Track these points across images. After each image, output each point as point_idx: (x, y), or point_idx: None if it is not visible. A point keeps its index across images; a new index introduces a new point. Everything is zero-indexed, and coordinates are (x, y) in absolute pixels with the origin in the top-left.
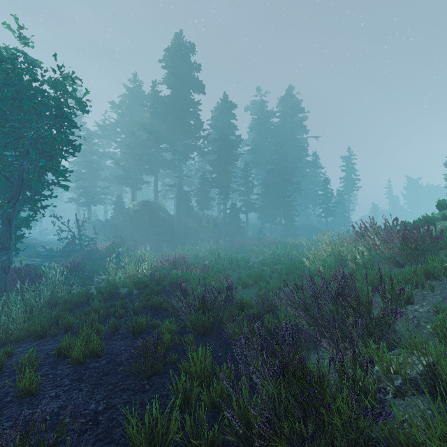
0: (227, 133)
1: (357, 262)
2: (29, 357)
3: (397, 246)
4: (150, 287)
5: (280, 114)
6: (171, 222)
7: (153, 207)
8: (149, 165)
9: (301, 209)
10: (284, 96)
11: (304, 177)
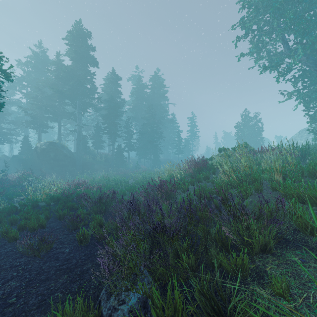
0: (115, 96)
1: (178, 177)
2: (6, 228)
3: (193, 169)
4: (63, 199)
5: (151, 87)
6: (72, 157)
7: (58, 147)
8: (54, 114)
9: (164, 149)
10: (153, 75)
11: (166, 129)
